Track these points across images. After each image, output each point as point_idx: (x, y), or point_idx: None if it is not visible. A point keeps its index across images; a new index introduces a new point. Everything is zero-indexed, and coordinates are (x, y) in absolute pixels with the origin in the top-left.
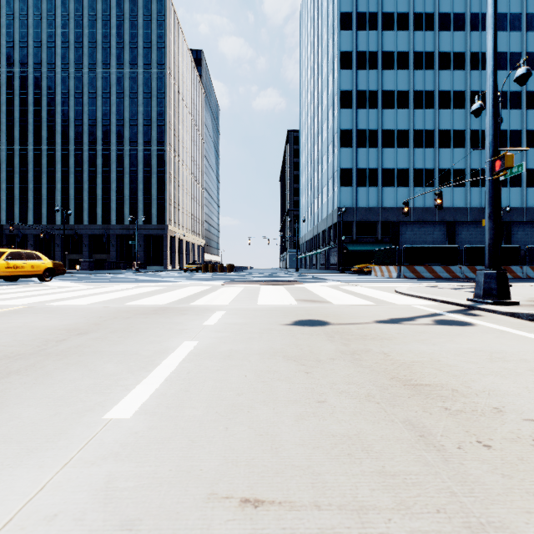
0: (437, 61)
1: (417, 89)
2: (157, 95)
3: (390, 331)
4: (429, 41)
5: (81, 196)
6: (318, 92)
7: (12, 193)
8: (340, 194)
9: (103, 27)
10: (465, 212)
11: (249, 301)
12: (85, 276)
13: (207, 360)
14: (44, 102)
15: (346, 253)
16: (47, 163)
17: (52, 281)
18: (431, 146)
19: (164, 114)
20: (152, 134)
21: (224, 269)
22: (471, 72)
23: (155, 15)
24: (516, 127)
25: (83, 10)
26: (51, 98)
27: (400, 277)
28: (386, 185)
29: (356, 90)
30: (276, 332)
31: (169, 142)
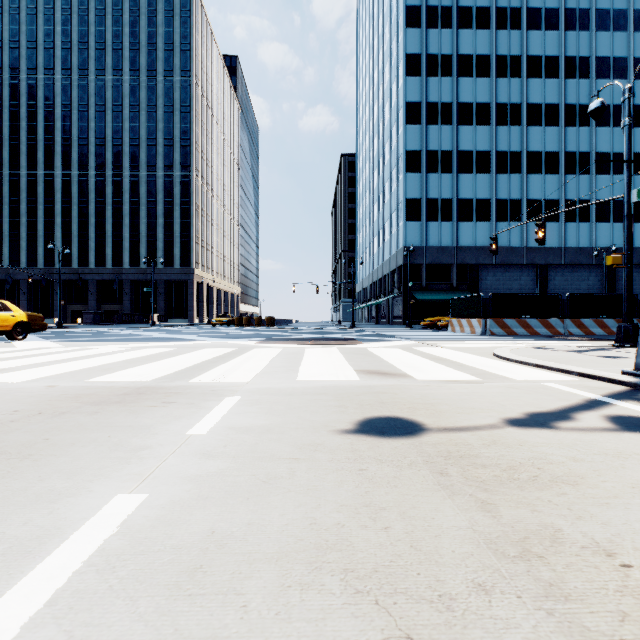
0: (525, 67)
1: (501, 101)
2: (180, 109)
3: (553, 453)
4: (515, 42)
5: (86, 233)
6: (378, 105)
7: (1, 228)
8: (406, 231)
9: (113, 24)
10: (559, 253)
11: (285, 374)
12: (82, 332)
13: (119, 604)
14: (40, 116)
15: (414, 303)
16: (43, 192)
17: (27, 340)
18: (518, 171)
19: (190, 132)
20: (174, 157)
21: (263, 322)
22: (567, 80)
23: (178, 10)
24: (620, 148)
25: (89, 3)
26: (49, 112)
27: (486, 333)
28: (463, 219)
29: (426, 102)
30: (325, 457)
31: (196, 166)
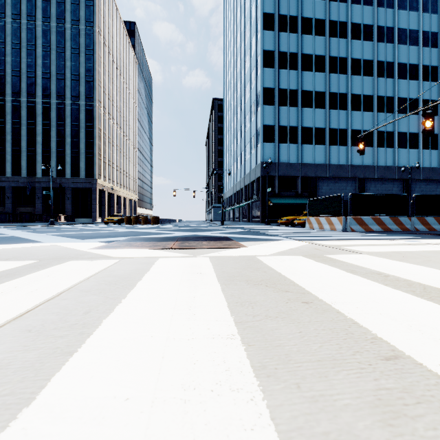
0: (350, 30)
1: (332, 55)
2: (85, 51)
3: None
4: (342, 11)
5: (3, 147)
6: (241, 58)
7: None
8: (264, 150)
9: None
10: (373, 169)
11: None
12: None
13: None
14: None
15: (269, 206)
16: None
17: None
18: (345, 108)
19: (93, 71)
20: (80, 89)
21: (149, 221)
22: (378, 43)
23: None
24: (414, 96)
25: None
26: None
27: (346, 230)
28: (305, 143)
29: (278, 51)
30: None
31: (98, 98)
